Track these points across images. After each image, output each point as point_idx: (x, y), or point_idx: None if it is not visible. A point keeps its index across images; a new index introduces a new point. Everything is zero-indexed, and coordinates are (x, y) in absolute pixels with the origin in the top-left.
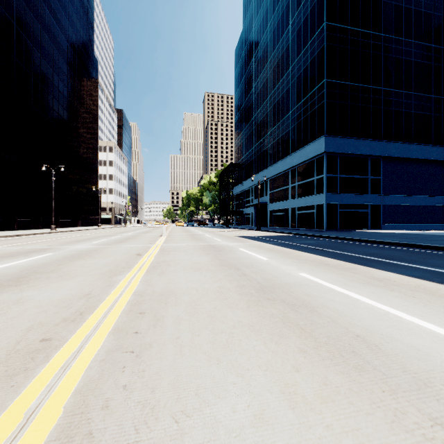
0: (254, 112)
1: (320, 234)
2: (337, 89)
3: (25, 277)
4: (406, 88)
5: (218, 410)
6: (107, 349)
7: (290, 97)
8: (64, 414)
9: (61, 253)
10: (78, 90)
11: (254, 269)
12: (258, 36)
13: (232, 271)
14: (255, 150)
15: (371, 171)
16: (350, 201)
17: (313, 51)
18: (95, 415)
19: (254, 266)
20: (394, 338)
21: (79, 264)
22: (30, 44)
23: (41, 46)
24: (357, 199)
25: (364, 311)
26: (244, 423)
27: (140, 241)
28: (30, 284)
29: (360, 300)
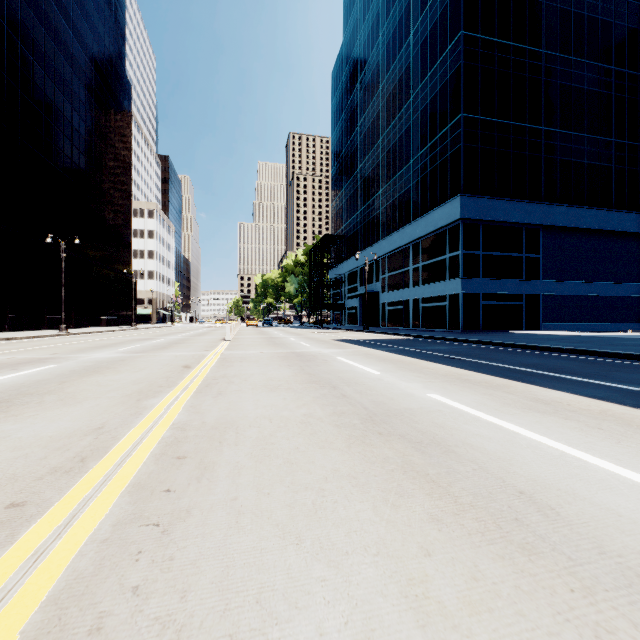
0: (359, 161)
1: (455, 336)
2: (479, 128)
3: (5, 401)
4: (576, 128)
5: (294, 632)
6: (116, 520)
7: (411, 139)
8: None
9: (69, 365)
10: (101, 126)
11: (358, 388)
12: (365, 51)
13: (326, 391)
14: (361, 215)
15: (527, 246)
16: (497, 289)
17: (444, 73)
18: None
19: (358, 382)
20: (578, 496)
21: (93, 381)
22: (28, 55)
23: (46, 59)
24: (507, 286)
25: (528, 451)
26: None
27: (191, 347)
28: (10, 412)
29: (520, 433)
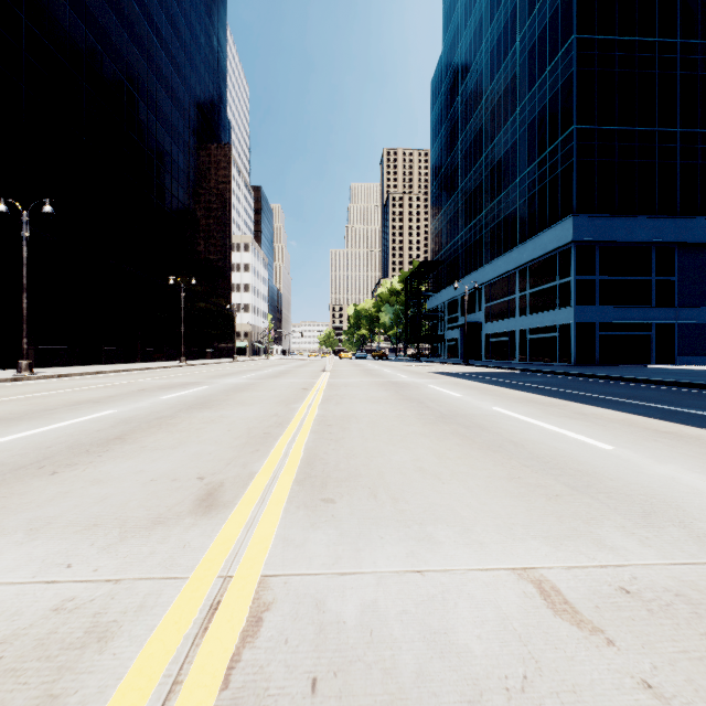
0: (460, 180)
1: (560, 369)
2: (595, 139)
3: (207, 403)
4: None
5: (392, 457)
6: (313, 438)
7: (517, 155)
8: (304, 454)
9: (218, 386)
10: (207, 170)
11: (440, 403)
12: (467, 60)
13: (414, 404)
14: (462, 239)
15: (657, 267)
16: (618, 318)
17: (554, 82)
18: (322, 455)
19: (441, 400)
20: (543, 443)
21: (247, 395)
22: (153, 117)
23: (165, 117)
24: (631, 315)
25: (535, 431)
26: (407, 460)
27: (299, 376)
28: (217, 407)
29: (540, 425)
